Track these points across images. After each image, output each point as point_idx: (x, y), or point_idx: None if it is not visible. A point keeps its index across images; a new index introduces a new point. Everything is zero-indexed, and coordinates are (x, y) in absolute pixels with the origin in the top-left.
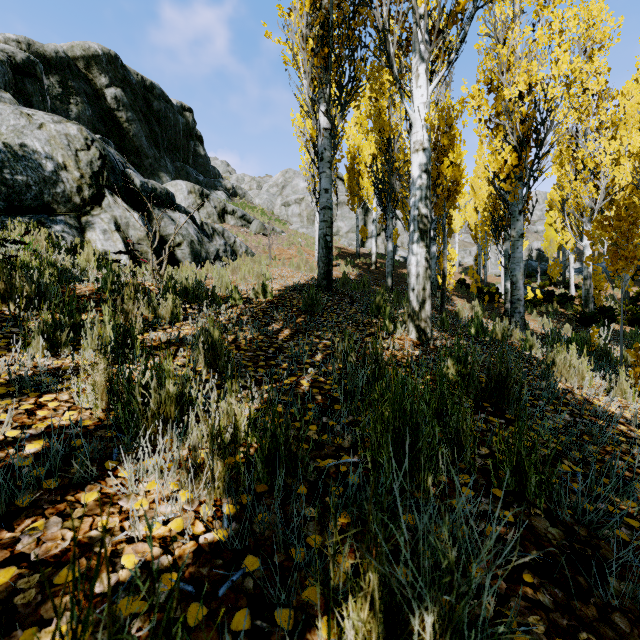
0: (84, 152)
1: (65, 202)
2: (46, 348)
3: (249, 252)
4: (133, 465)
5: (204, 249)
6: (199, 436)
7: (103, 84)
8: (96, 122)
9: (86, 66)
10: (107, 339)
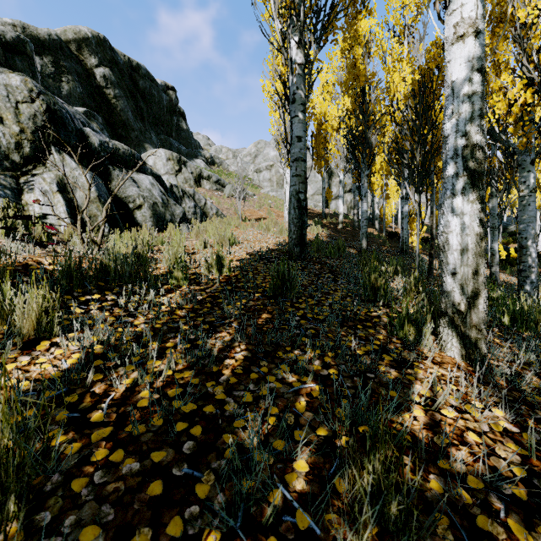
0: (26, 104)
1: (1, 160)
2: None
3: (219, 214)
4: None
5: (169, 211)
6: None
7: (93, 64)
8: (86, 98)
9: (78, 48)
10: None
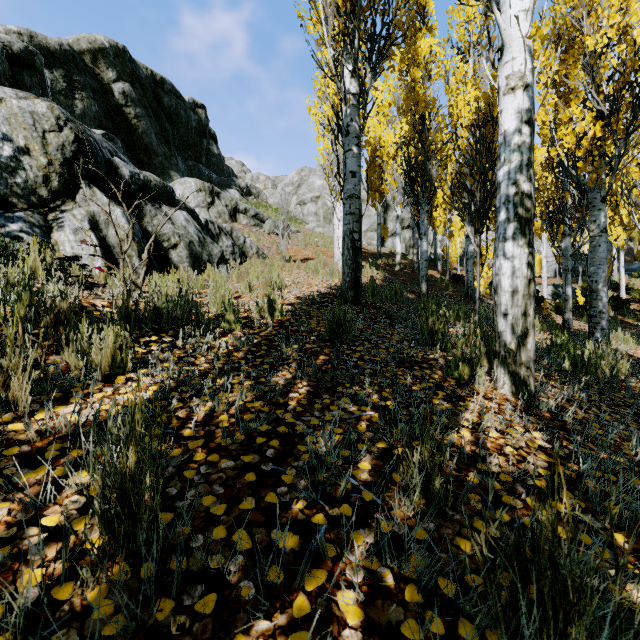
0: (54, 134)
1: (28, 195)
2: None
3: (260, 254)
4: None
5: (206, 251)
6: None
7: (110, 79)
8: (103, 118)
9: (93, 60)
10: None
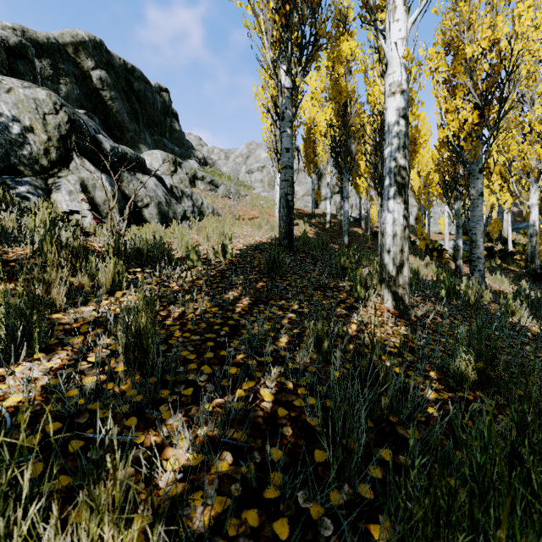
0: (52, 116)
1: (32, 164)
2: None
3: (215, 213)
4: None
5: (172, 210)
6: None
7: (89, 67)
8: (83, 100)
9: (75, 51)
10: None
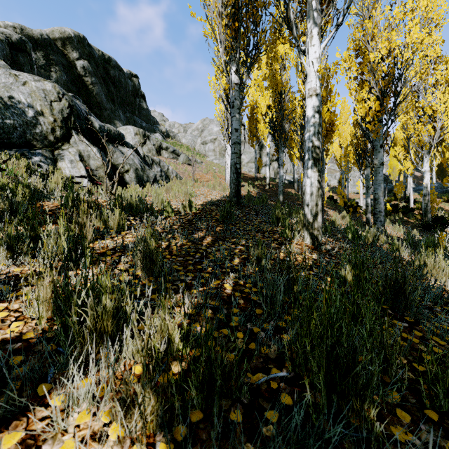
0: (57, 103)
1: (42, 139)
2: (9, 257)
3: (178, 177)
4: (64, 394)
5: (145, 174)
6: (134, 350)
7: (74, 57)
8: (69, 84)
9: (62, 45)
10: (62, 248)
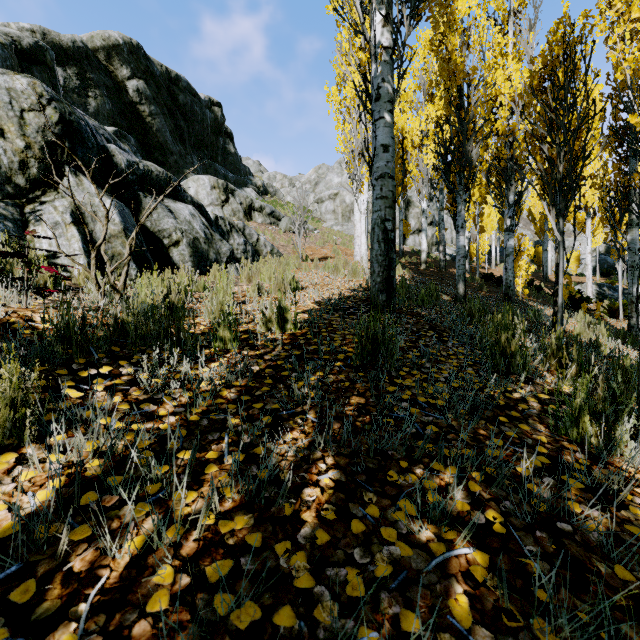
0: (34, 113)
1: (1, 184)
2: None
3: (275, 252)
4: None
5: (213, 249)
6: None
7: (125, 76)
8: (117, 117)
9: (107, 57)
10: None
